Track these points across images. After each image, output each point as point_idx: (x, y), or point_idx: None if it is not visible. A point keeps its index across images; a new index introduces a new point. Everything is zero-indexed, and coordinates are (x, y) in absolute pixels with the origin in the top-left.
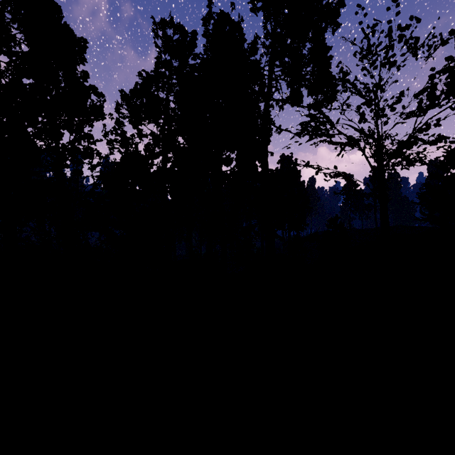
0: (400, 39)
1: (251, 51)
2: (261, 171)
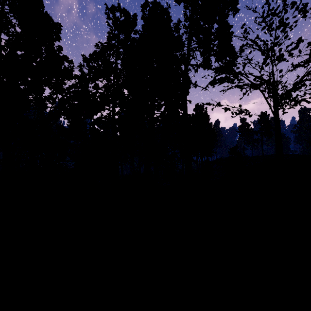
0: (292, 5)
1: (175, 28)
2: (182, 115)
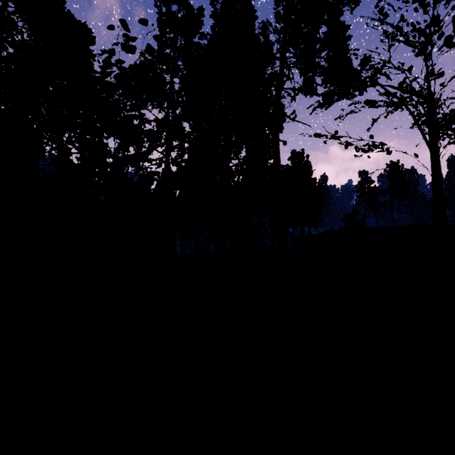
0: None
1: (262, 30)
2: (272, 165)
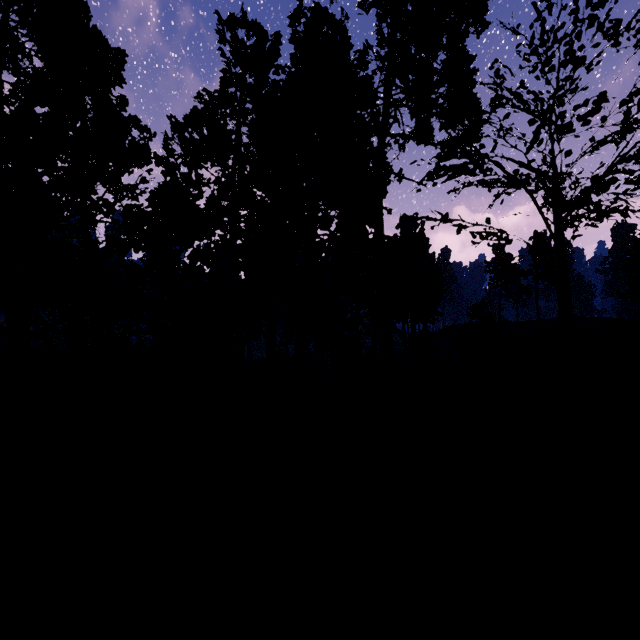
0: (591, 22)
1: (359, 62)
2: (373, 238)
